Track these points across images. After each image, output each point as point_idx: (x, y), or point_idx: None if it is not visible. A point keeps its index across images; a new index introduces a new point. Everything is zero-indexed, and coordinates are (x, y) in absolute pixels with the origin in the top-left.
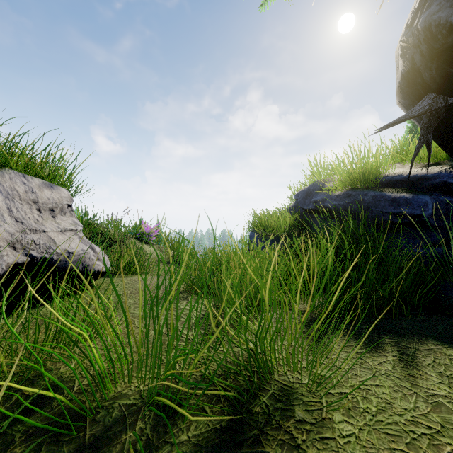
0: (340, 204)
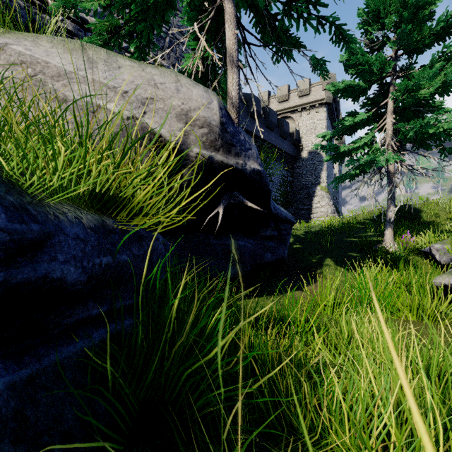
0: (123, 260)
